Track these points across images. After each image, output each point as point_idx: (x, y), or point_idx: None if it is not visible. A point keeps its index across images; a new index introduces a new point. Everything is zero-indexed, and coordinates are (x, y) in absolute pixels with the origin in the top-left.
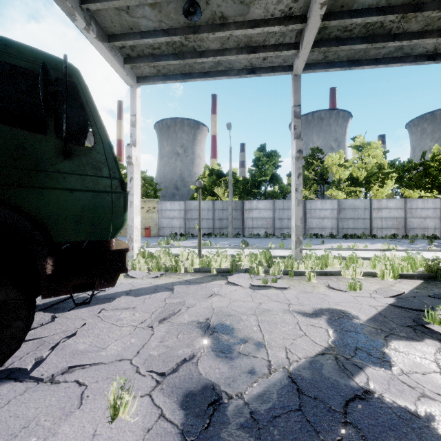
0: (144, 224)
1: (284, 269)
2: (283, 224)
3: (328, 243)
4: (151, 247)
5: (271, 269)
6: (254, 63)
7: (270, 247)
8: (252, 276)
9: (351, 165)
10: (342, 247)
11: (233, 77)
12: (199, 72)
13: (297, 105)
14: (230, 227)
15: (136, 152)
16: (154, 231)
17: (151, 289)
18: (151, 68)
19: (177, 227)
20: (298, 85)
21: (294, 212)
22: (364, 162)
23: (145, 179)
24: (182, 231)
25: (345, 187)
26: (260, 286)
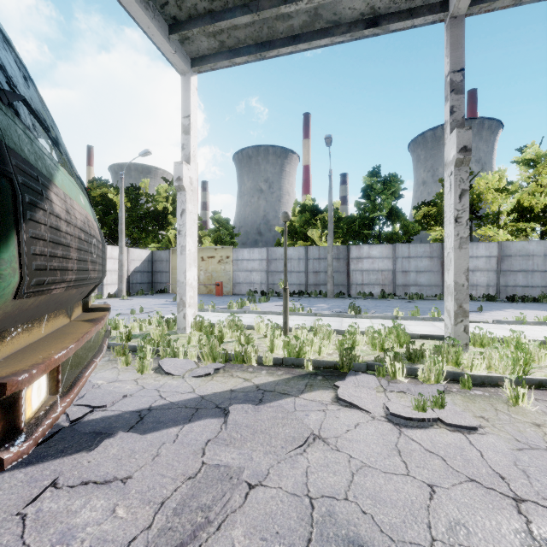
0: (215, 279)
1: (447, 370)
2: (409, 279)
3: (489, 310)
4: (219, 311)
5: (421, 370)
6: (378, 5)
7: (396, 315)
8: (384, 383)
9: (516, 189)
10: (525, 320)
11: (341, 38)
12: (284, 36)
13: (457, 70)
14: (330, 283)
15: (189, 172)
16: (227, 287)
17: (188, 407)
18: (211, 39)
19: (257, 283)
20: (458, 33)
21: (452, 260)
22: (540, 185)
23: (219, 222)
24: (263, 288)
25: (510, 223)
26: (413, 420)
